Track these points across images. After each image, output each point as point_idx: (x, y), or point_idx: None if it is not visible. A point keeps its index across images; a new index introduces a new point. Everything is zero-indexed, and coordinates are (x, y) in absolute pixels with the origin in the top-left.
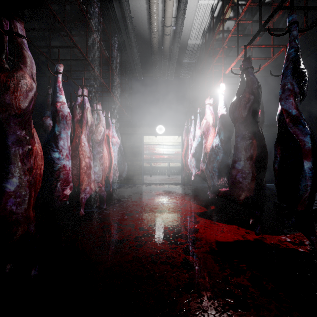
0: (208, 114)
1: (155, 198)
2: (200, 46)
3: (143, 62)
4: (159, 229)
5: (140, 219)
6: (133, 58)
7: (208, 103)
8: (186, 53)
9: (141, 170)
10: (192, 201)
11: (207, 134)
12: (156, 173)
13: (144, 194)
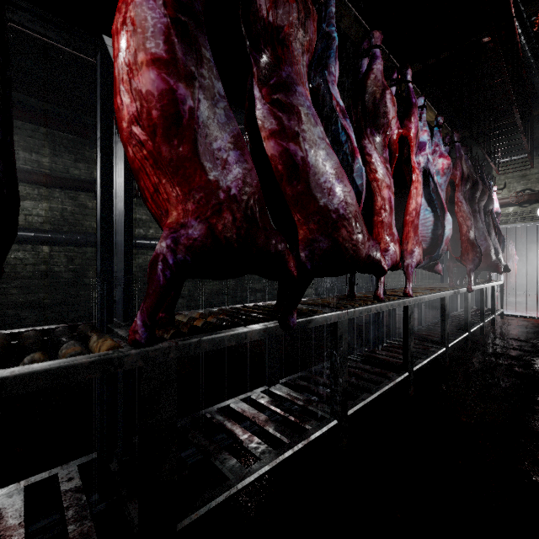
0: None
1: None
2: None
3: None
4: None
5: None
6: None
7: None
8: None
9: (534, 279)
10: None
11: None
12: None
13: None
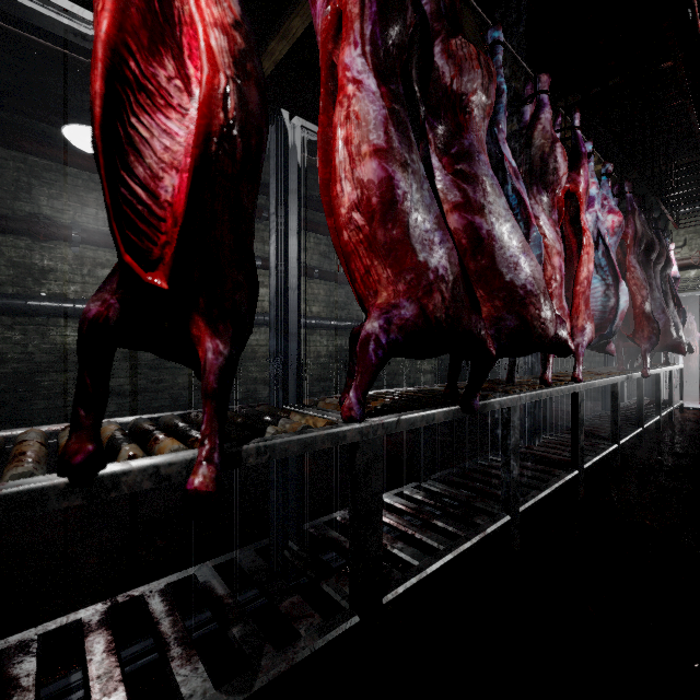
0: None
1: None
2: None
3: None
4: None
5: None
6: None
7: None
8: None
9: None
10: None
11: None
12: None
13: None
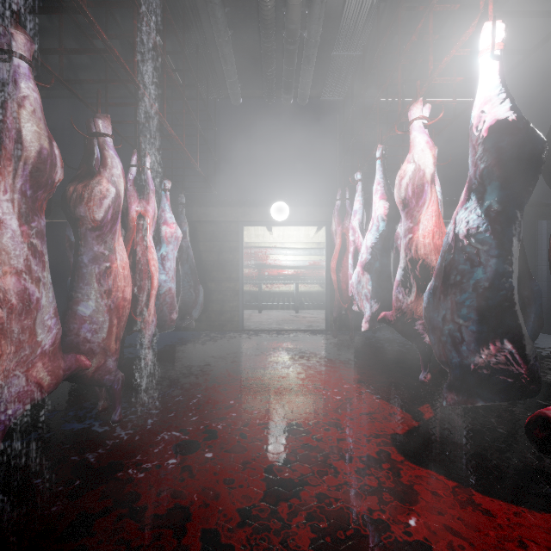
0: (420, 145)
1: (267, 377)
2: (376, 6)
3: (241, 58)
4: (277, 545)
5: (215, 477)
6: (217, 41)
7: (419, 116)
8: (340, 32)
9: (238, 300)
10: (364, 388)
11: (416, 206)
12: (271, 305)
13: (241, 361)
